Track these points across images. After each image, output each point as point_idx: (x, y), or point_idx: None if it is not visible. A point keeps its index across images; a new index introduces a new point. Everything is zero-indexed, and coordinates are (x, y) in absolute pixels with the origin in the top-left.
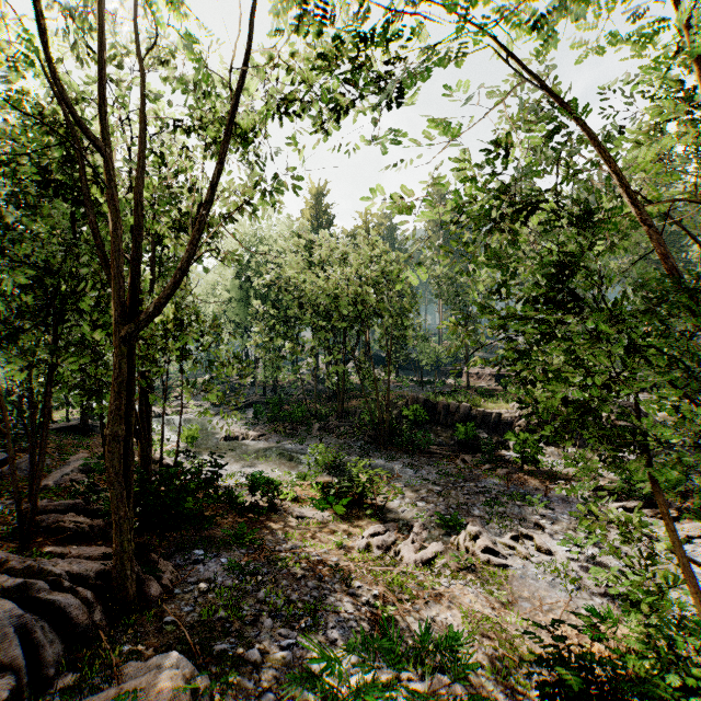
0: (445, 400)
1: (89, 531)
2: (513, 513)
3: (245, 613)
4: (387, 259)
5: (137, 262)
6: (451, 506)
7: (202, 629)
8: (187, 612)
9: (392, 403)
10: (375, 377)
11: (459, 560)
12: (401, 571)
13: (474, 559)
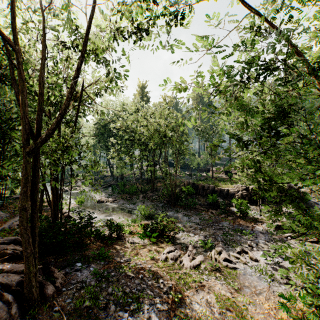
0: (202, 183)
1: (20, 254)
2: (237, 239)
3: (100, 302)
4: None
5: (41, 111)
6: (207, 236)
7: (75, 313)
8: (68, 303)
9: (177, 185)
10: (169, 172)
11: (212, 265)
12: (183, 272)
13: (219, 264)
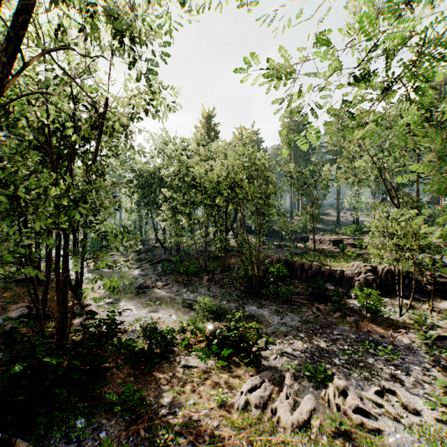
0: (299, 259)
1: None
2: (369, 362)
3: None
4: (256, 157)
5: None
6: (315, 354)
7: None
8: None
9: (260, 261)
10: (248, 243)
11: (333, 422)
12: (280, 439)
13: (347, 419)
